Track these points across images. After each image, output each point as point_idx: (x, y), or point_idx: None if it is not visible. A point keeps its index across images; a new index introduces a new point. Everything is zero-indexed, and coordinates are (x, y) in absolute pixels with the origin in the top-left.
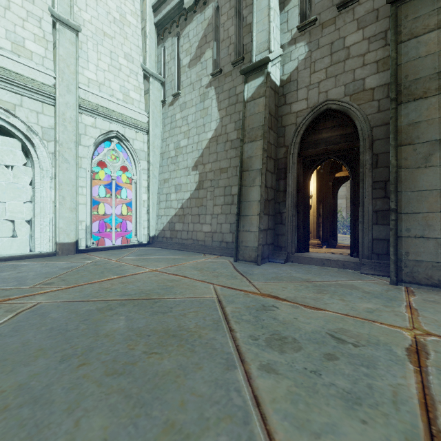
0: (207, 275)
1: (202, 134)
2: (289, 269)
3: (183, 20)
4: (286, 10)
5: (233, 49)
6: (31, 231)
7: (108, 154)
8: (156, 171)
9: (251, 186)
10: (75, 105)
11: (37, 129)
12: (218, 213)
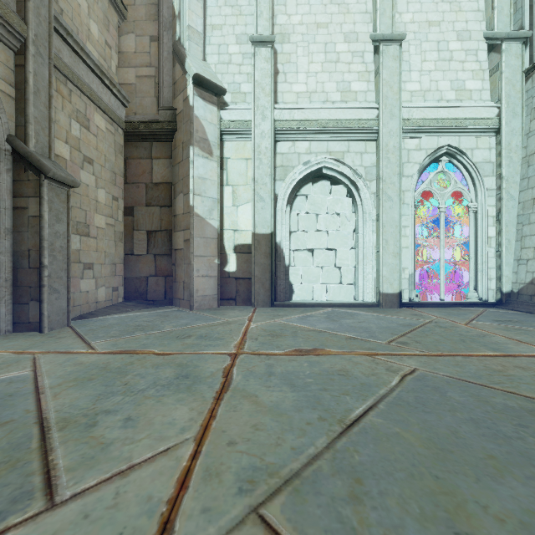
0: None
1: None
2: None
3: None
4: None
5: None
6: (354, 278)
7: (434, 179)
8: (512, 188)
9: None
10: (398, 130)
11: (361, 171)
12: None
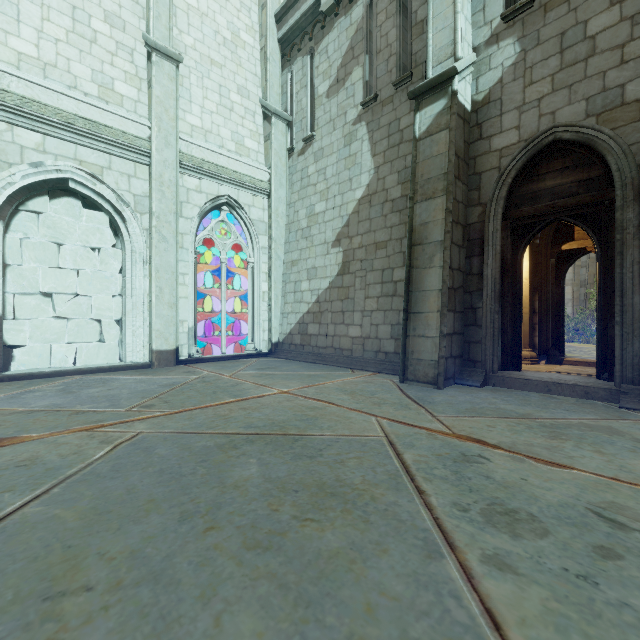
0: (362, 401)
1: (347, 192)
2: (490, 396)
3: (319, 29)
4: None
5: (395, 63)
6: (121, 334)
7: (216, 227)
8: (280, 249)
9: (427, 267)
10: (175, 163)
11: (129, 198)
12: (373, 309)
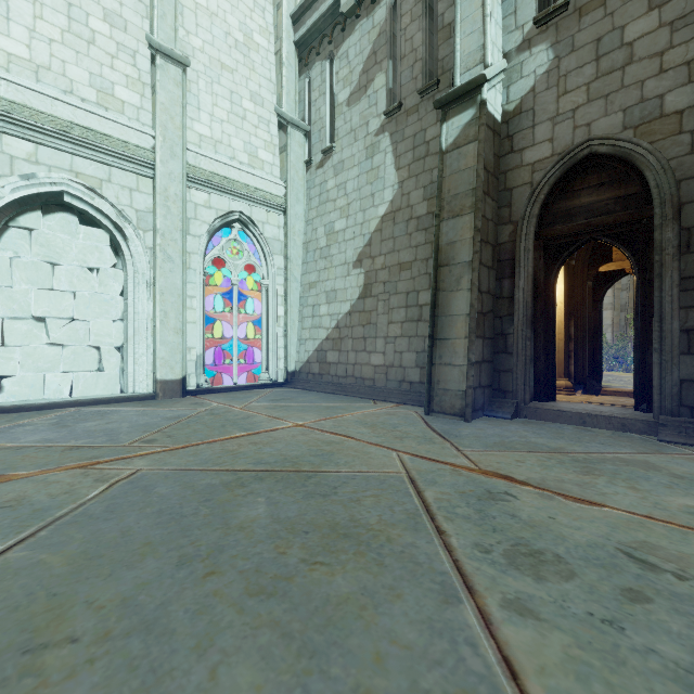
0: (383, 435)
1: (369, 209)
2: (521, 429)
3: (339, 32)
4: None
5: (420, 70)
6: (122, 362)
7: (227, 246)
8: (296, 270)
9: (454, 290)
10: (182, 176)
11: (130, 213)
12: (397, 335)
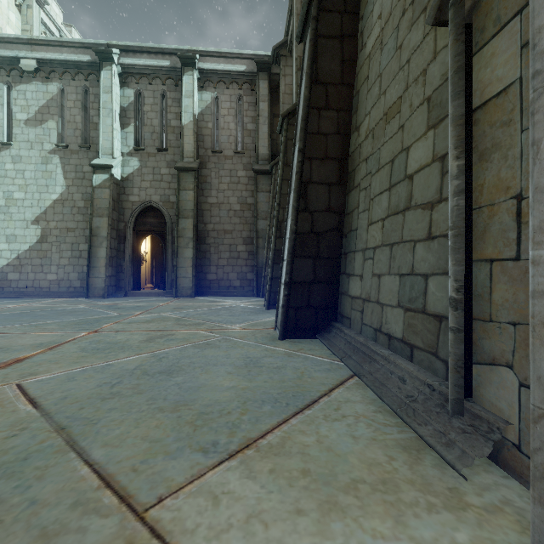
0: (70, 303)
1: (45, 193)
2: (126, 298)
3: (17, 74)
4: (125, 131)
5: (80, 134)
6: None
7: None
8: None
9: (100, 247)
10: None
11: None
12: (66, 264)
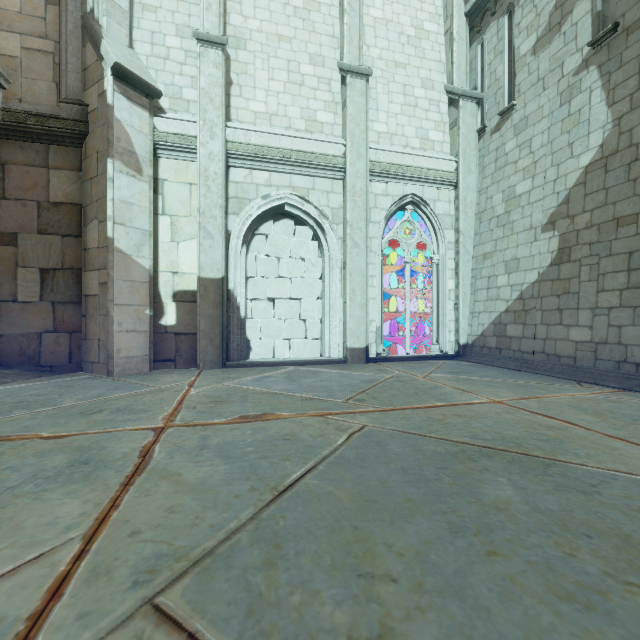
0: (622, 428)
1: (565, 162)
2: None
3: None
4: None
5: None
6: (321, 332)
7: (401, 228)
8: (468, 242)
9: None
10: (365, 172)
11: (327, 212)
12: (611, 305)
